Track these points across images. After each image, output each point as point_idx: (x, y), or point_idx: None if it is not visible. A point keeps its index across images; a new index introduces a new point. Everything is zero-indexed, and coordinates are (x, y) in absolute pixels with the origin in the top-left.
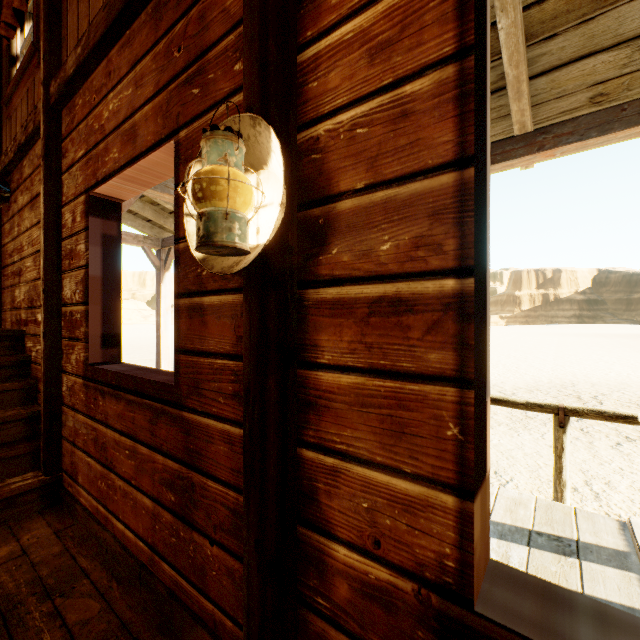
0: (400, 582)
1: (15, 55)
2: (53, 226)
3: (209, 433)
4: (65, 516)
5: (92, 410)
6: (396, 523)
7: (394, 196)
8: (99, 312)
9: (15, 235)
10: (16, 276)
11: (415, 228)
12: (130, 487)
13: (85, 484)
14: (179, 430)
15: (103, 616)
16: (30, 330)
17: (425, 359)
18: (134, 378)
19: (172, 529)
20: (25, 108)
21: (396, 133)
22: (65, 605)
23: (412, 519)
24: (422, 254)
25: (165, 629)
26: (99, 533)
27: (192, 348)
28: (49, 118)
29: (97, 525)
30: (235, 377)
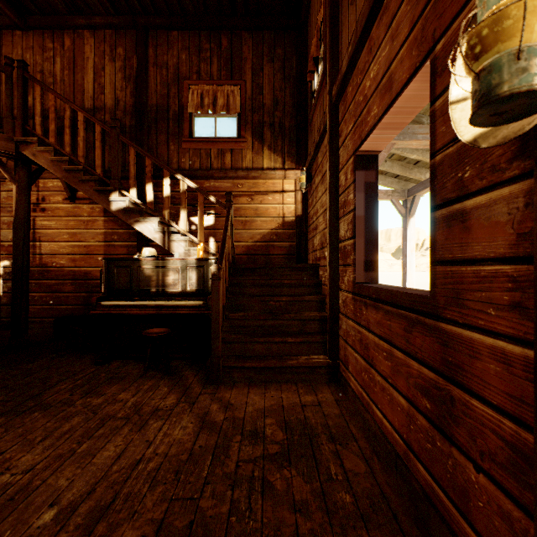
0: None
1: (314, 91)
2: (333, 188)
3: (472, 347)
4: (340, 392)
5: (358, 317)
6: None
7: None
8: (362, 243)
9: (314, 204)
10: (314, 230)
11: None
12: (386, 384)
13: (353, 373)
14: (434, 340)
15: (367, 477)
16: (321, 263)
17: None
18: (390, 291)
19: (427, 435)
20: (318, 120)
21: None
22: (342, 452)
23: None
24: None
25: (420, 525)
26: (363, 413)
27: (450, 258)
28: (331, 114)
29: (361, 406)
30: (513, 284)
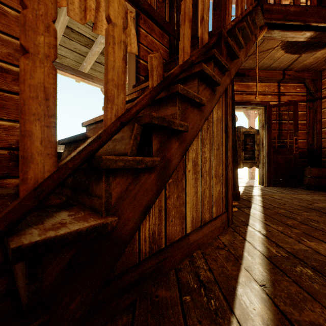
0: (3, 152)
1: None
2: None
3: None
4: None
5: None
6: (1, 135)
7: (0, 36)
8: None
9: None
10: None
11: (9, 50)
12: None
13: None
14: None
15: None
16: None
17: (13, 88)
18: None
19: None
20: None
21: (1, 17)
22: None
23: (8, 132)
24: (12, 59)
25: None
26: None
27: None
28: None
29: None
30: None
